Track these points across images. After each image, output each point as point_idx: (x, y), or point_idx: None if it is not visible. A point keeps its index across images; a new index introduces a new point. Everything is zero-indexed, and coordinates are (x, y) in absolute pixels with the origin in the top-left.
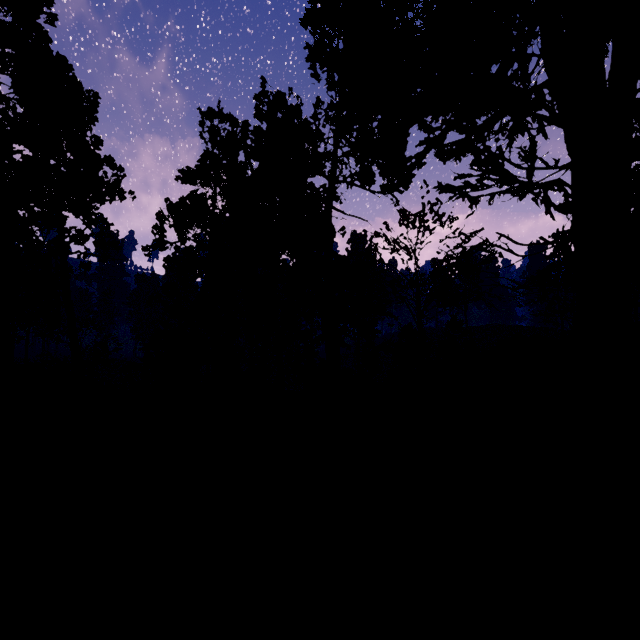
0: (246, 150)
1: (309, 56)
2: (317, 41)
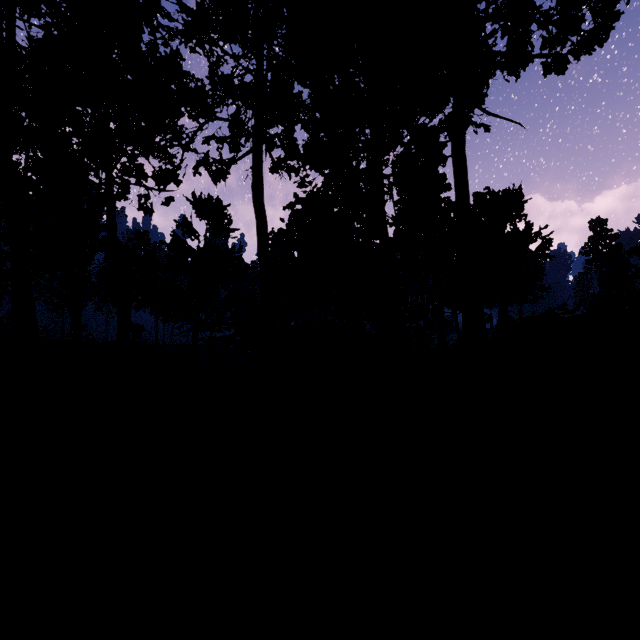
0: None
1: None
2: None
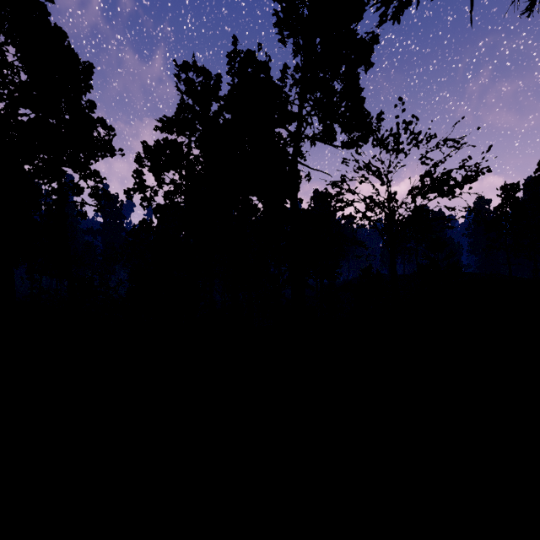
0: (219, 101)
1: (277, 22)
2: (284, 7)
